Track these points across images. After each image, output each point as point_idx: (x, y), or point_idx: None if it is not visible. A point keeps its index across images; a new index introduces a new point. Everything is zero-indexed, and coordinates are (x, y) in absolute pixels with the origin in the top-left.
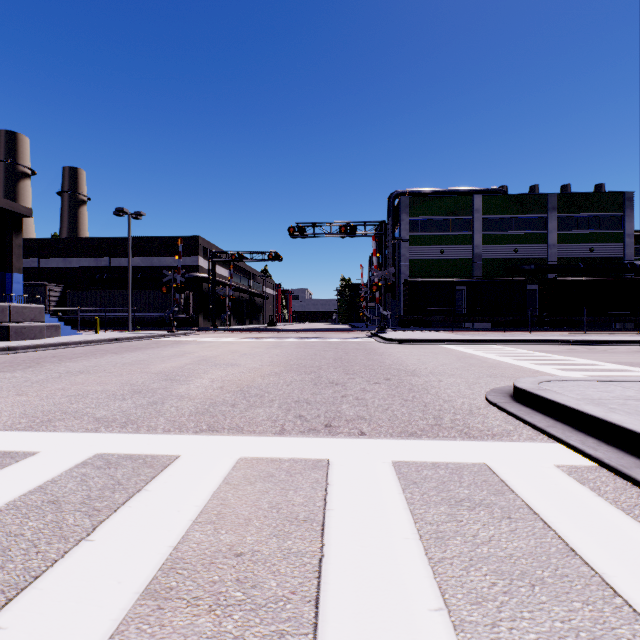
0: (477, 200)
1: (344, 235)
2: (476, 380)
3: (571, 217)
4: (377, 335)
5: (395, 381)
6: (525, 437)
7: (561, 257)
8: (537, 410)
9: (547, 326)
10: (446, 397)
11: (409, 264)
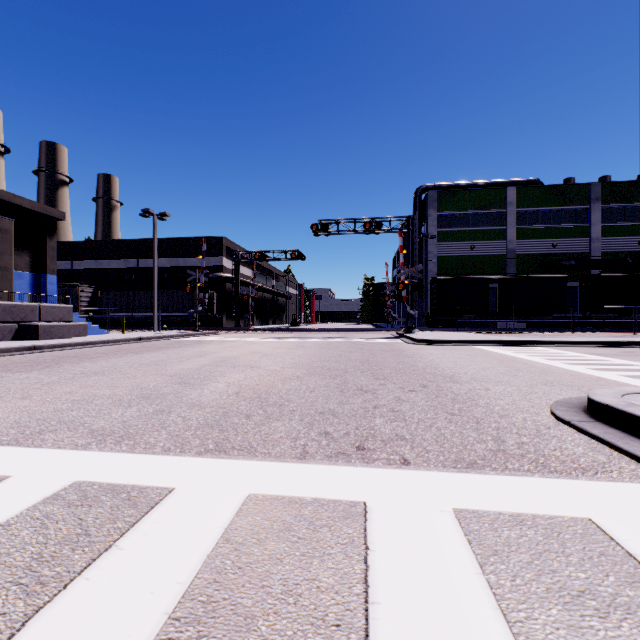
0: (511, 192)
1: (369, 231)
2: (530, 389)
3: (617, 208)
4: (404, 335)
5: (433, 388)
6: (629, 474)
7: (605, 251)
8: (630, 433)
9: (590, 326)
10: (500, 411)
11: (437, 261)
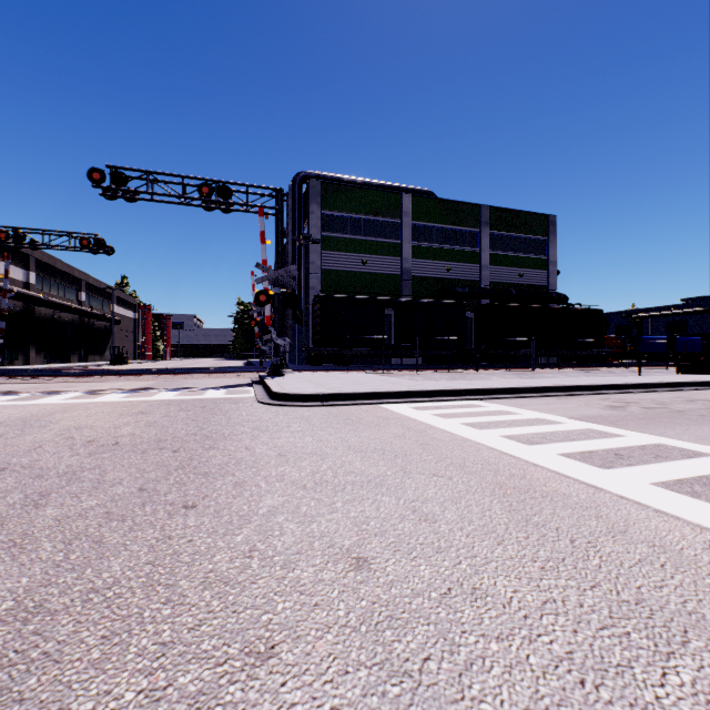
0: (406, 200)
1: (211, 205)
2: None
3: (502, 236)
4: (263, 381)
5: None
6: None
7: (493, 281)
8: None
9: (483, 362)
10: None
11: (322, 276)
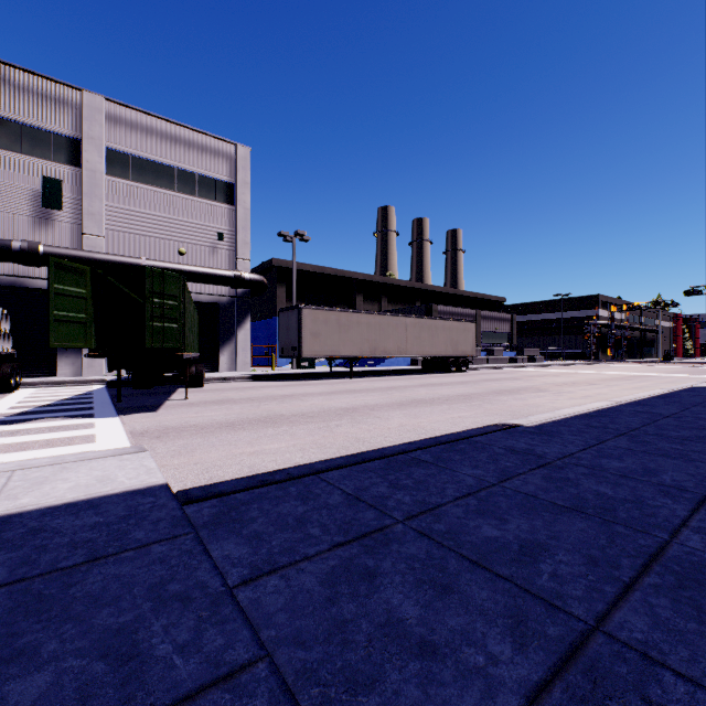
0: None
1: None
2: None
3: None
4: None
5: None
6: None
7: None
8: None
9: None
10: None
11: None
